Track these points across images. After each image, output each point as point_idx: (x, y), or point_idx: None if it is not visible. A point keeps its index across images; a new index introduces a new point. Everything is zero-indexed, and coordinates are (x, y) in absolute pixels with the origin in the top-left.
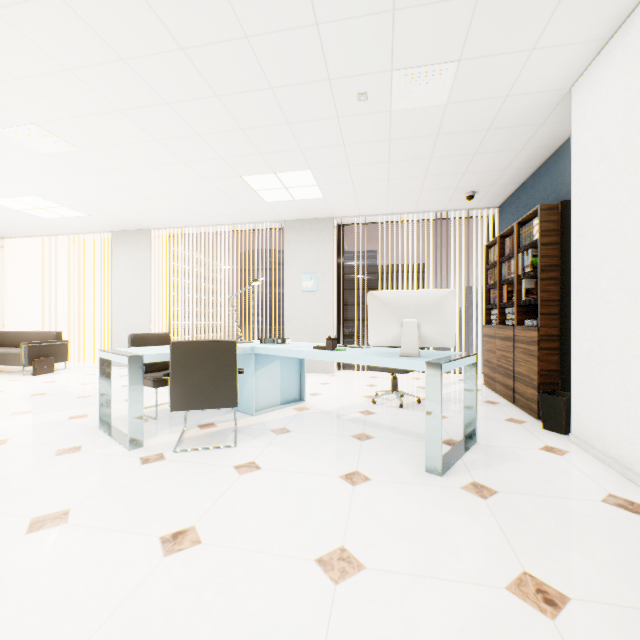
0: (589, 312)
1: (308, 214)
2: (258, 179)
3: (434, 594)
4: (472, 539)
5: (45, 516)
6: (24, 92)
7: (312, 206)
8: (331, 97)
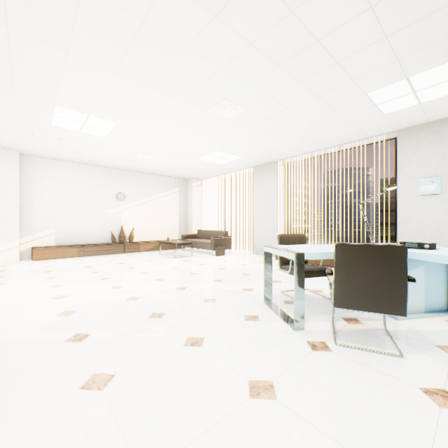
0: None
1: (430, 116)
2: (383, 91)
3: None
4: None
5: (256, 382)
6: (223, 77)
7: (440, 105)
8: None
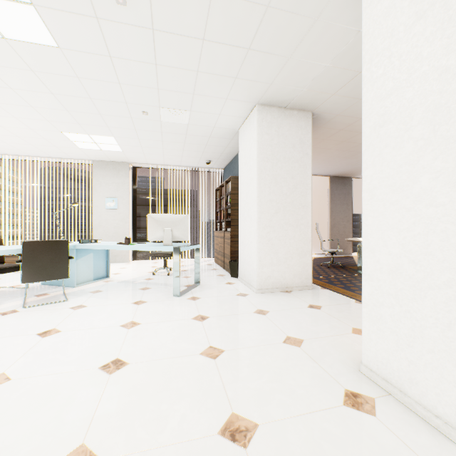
0: (243, 225)
1: (111, 158)
2: (75, 135)
3: (166, 324)
4: (185, 311)
5: None
6: None
7: (114, 155)
8: (127, 109)
